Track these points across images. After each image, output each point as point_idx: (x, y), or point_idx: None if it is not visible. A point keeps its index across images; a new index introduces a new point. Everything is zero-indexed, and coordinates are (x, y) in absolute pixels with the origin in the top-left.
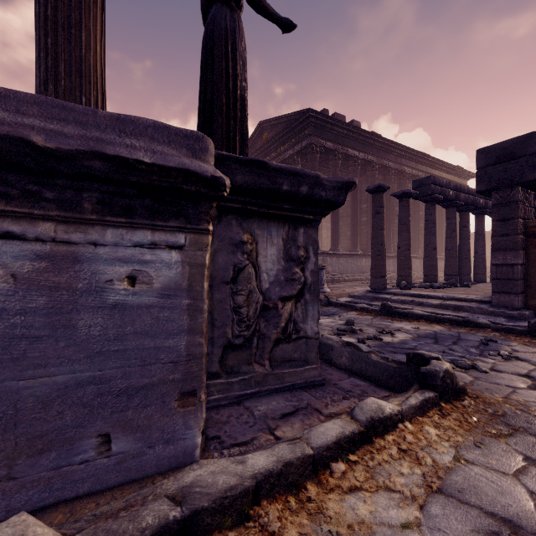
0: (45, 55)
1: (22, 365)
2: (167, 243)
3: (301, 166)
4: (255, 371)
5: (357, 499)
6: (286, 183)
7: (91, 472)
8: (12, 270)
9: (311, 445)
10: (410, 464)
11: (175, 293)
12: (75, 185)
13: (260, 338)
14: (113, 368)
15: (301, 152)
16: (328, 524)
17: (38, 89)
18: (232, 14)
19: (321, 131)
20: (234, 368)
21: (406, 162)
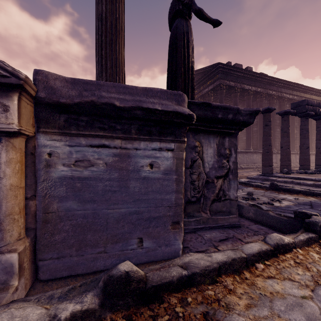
0: (101, 59)
1: (109, 203)
2: (166, 148)
3: (213, 98)
4: (202, 216)
5: (273, 282)
6: (220, 114)
7: (135, 255)
8: (105, 161)
9: (244, 253)
10: (303, 270)
11: (170, 172)
12: (129, 122)
13: (204, 198)
14: (143, 207)
15: (213, 90)
16: (259, 290)
17: (98, 75)
18: (186, 23)
19: (226, 75)
20: (190, 213)
21: (285, 91)
